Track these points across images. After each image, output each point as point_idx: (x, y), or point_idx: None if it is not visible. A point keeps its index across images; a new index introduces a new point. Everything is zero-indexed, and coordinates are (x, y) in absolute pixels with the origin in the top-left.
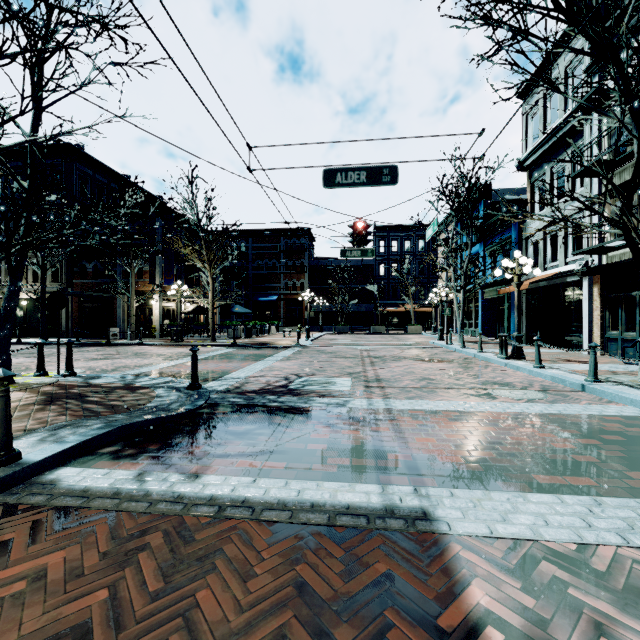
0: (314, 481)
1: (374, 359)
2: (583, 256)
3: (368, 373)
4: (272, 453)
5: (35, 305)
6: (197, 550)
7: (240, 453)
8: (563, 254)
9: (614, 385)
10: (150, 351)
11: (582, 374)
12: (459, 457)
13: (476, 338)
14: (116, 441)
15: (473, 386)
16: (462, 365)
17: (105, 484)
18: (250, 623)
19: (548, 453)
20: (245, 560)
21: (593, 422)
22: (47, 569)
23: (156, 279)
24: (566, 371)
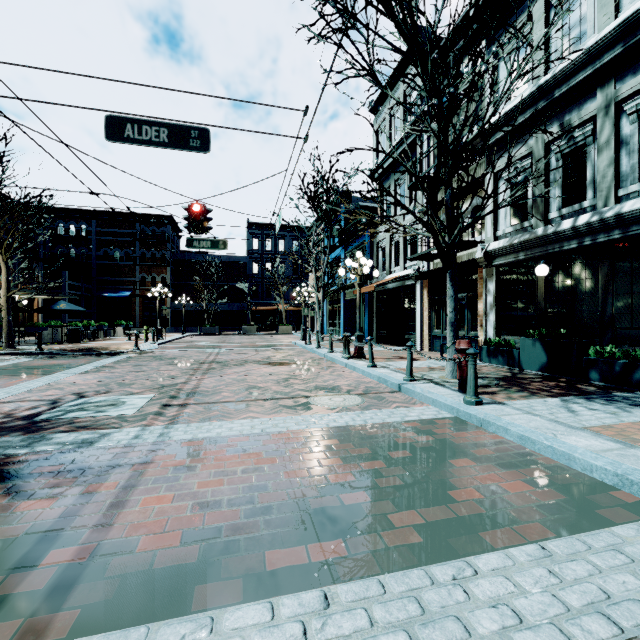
0: None
1: (214, 365)
2: (417, 262)
3: (187, 385)
4: None
5: None
6: None
7: None
8: (403, 260)
9: (425, 383)
10: None
11: (405, 372)
12: (180, 533)
13: (339, 337)
14: None
15: (297, 394)
16: (305, 367)
17: None
18: None
19: (316, 496)
20: None
21: (391, 433)
22: None
23: None
24: (393, 370)
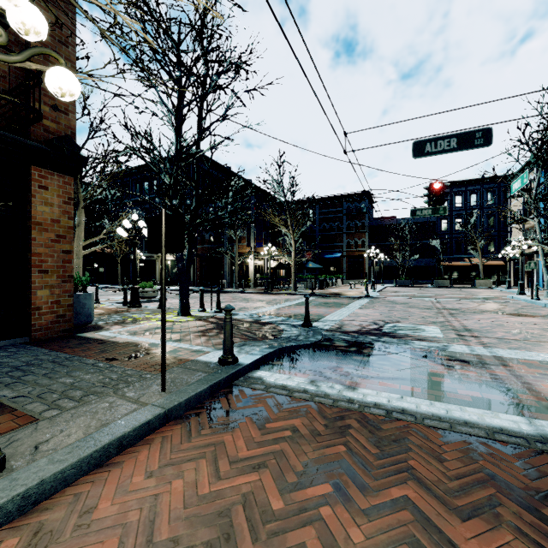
0: (455, 405)
1: (451, 311)
2: None
3: (453, 323)
4: (403, 379)
5: (175, 264)
6: (388, 435)
7: (376, 376)
8: None
9: None
10: (253, 297)
11: None
12: None
13: None
14: (279, 358)
15: None
16: None
17: (293, 384)
18: (462, 488)
19: None
20: (431, 449)
21: None
22: (296, 427)
23: (251, 243)
24: None
